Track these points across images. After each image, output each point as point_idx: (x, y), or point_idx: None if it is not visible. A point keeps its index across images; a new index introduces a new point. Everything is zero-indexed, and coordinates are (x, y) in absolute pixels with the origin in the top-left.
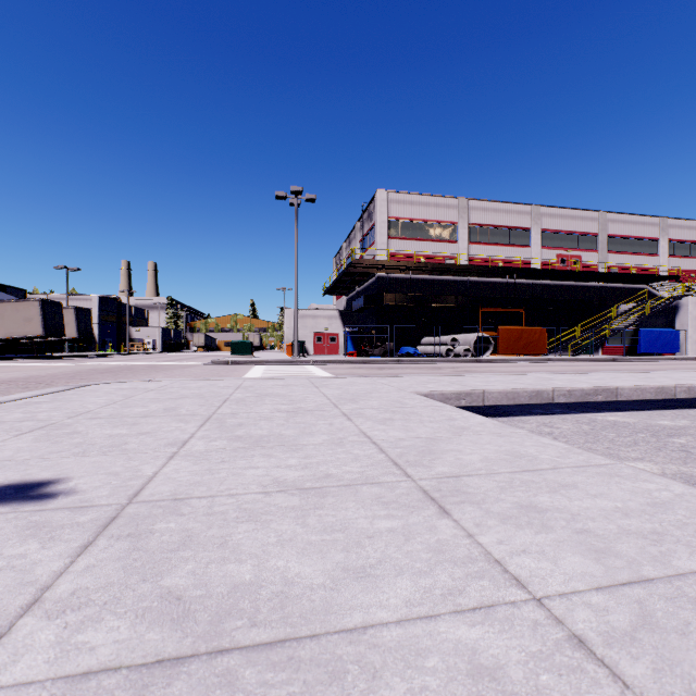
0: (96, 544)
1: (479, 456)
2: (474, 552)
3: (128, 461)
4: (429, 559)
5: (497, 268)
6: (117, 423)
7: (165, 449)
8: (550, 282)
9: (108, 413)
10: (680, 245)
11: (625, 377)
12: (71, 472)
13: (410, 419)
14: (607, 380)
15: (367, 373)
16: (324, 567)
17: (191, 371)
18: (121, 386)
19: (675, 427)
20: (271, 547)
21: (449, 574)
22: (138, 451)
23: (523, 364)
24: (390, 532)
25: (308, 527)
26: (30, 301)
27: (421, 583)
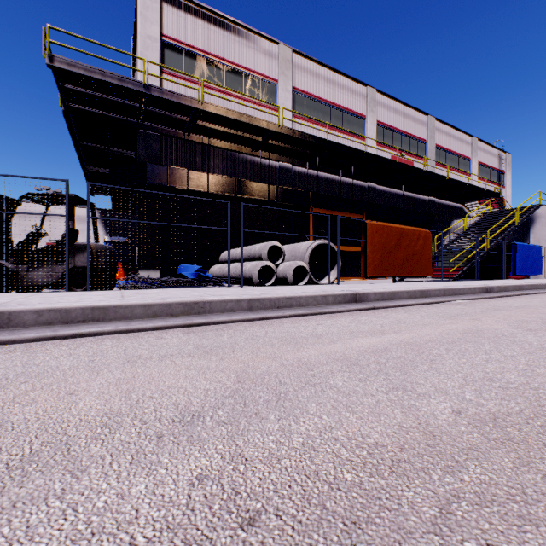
0: None
1: None
2: None
3: None
4: None
5: (336, 145)
6: None
7: None
8: (385, 188)
9: None
10: (484, 169)
11: None
12: None
13: None
14: None
15: None
16: None
17: None
18: None
19: None
20: None
21: None
22: None
23: None
24: None
25: None
26: None
27: None
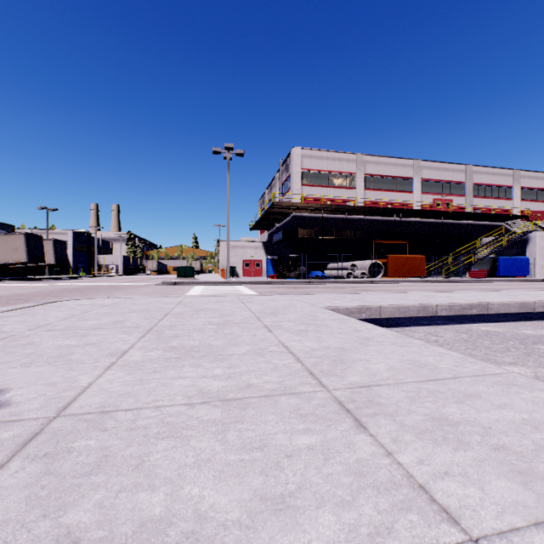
0: (8, 466)
1: (385, 365)
2: (396, 475)
3: (69, 371)
4: (350, 484)
5: (387, 209)
6: (70, 335)
7: (105, 359)
8: (428, 220)
9: (64, 326)
10: (529, 191)
11: (493, 295)
12: (12, 383)
13: (322, 330)
14: (478, 297)
15: (284, 291)
16: (241, 495)
17: (144, 290)
18: (82, 302)
19: (538, 336)
20: (187, 470)
21: (374, 505)
22: (80, 362)
23: (408, 285)
24: (309, 450)
25: (227, 445)
26: (17, 234)
27: (344, 518)
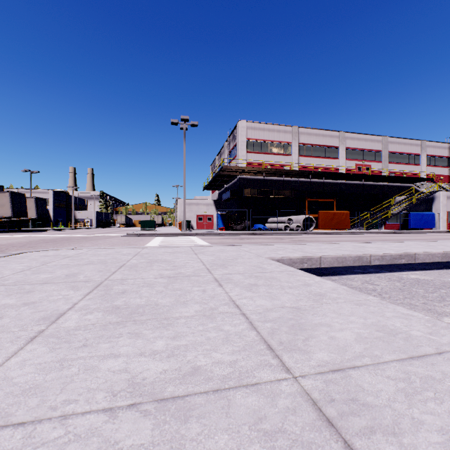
0: None
1: (351, 333)
2: None
3: None
4: None
5: (317, 172)
6: (13, 291)
7: (34, 326)
8: (351, 182)
9: (14, 280)
10: (433, 158)
11: (415, 245)
12: None
13: (272, 284)
14: (404, 247)
15: (232, 242)
16: None
17: (111, 241)
18: (47, 253)
19: None
20: None
21: None
22: (3, 330)
23: (336, 236)
24: None
25: None
26: (3, 193)
27: None
